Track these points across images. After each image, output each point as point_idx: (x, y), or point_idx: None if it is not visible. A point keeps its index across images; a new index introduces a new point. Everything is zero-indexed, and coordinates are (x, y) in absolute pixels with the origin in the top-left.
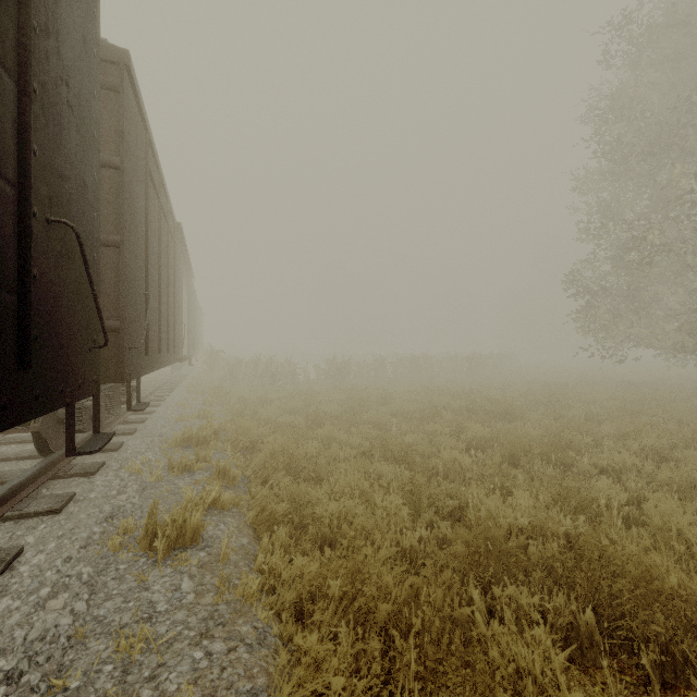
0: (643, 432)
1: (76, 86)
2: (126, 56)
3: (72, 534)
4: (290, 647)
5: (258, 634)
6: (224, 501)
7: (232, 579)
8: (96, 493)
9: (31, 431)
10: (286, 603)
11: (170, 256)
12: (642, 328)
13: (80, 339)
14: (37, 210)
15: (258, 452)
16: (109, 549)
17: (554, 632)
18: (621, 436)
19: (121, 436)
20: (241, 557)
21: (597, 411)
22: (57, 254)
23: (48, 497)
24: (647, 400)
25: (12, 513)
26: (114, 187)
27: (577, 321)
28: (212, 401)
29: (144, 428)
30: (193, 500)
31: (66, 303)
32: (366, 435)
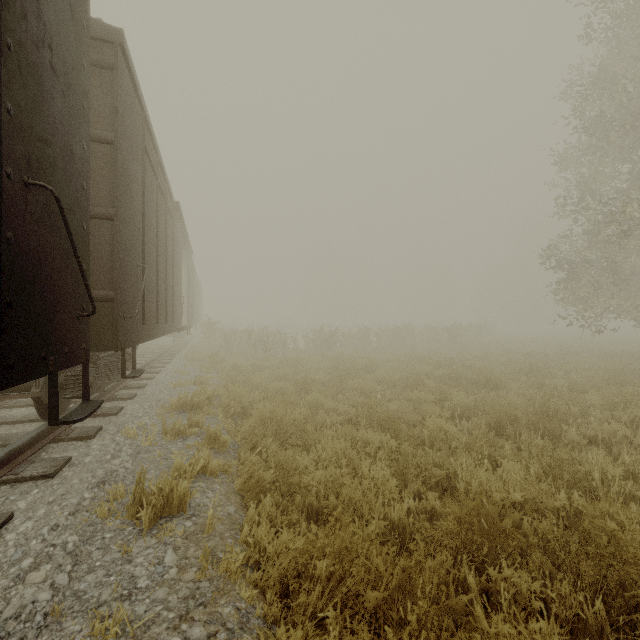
0: (632, 403)
1: (62, 52)
2: (120, 34)
3: (62, 500)
4: (274, 629)
5: (240, 616)
6: (213, 468)
7: (216, 552)
8: (91, 458)
9: (31, 397)
10: (271, 580)
11: (168, 233)
12: (621, 299)
13: (66, 307)
14: (12, 171)
15: (249, 417)
16: (97, 516)
17: (559, 623)
18: (607, 406)
19: (121, 400)
20: (227, 527)
21: (579, 380)
22: (37, 219)
23: (45, 461)
24: (629, 370)
25: (8, 477)
26: (109, 162)
27: (557, 293)
28: (208, 368)
29: (143, 393)
30: (182, 466)
31: (49, 270)
32: (352, 401)
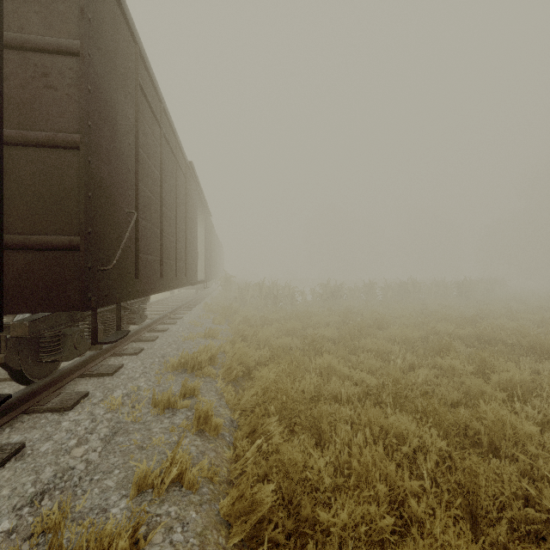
0: None
1: None
2: None
3: None
4: None
5: None
6: (191, 478)
7: None
8: (49, 445)
9: None
10: None
11: (180, 189)
12: None
13: None
14: None
15: (253, 380)
16: None
17: None
18: None
19: (127, 356)
20: None
21: None
22: None
23: None
24: None
25: None
26: (75, 78)
27: None
28: (221, 320)
29: (150, 348)
30: (150, 473)
31: None
32: (368, 366)
